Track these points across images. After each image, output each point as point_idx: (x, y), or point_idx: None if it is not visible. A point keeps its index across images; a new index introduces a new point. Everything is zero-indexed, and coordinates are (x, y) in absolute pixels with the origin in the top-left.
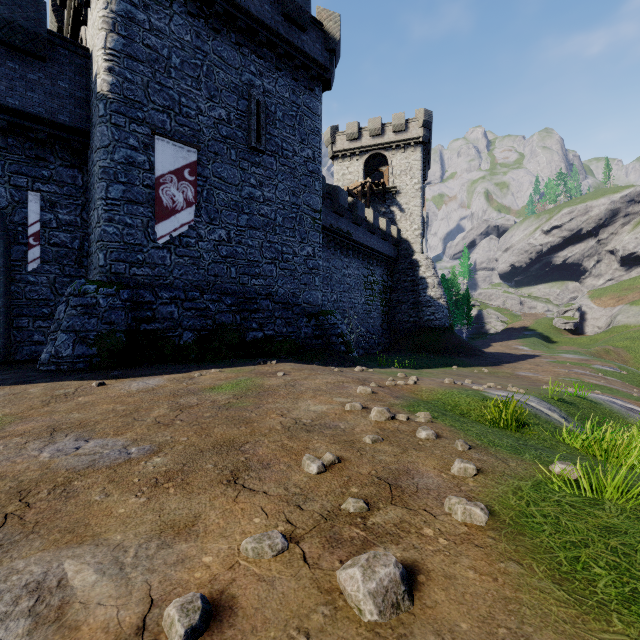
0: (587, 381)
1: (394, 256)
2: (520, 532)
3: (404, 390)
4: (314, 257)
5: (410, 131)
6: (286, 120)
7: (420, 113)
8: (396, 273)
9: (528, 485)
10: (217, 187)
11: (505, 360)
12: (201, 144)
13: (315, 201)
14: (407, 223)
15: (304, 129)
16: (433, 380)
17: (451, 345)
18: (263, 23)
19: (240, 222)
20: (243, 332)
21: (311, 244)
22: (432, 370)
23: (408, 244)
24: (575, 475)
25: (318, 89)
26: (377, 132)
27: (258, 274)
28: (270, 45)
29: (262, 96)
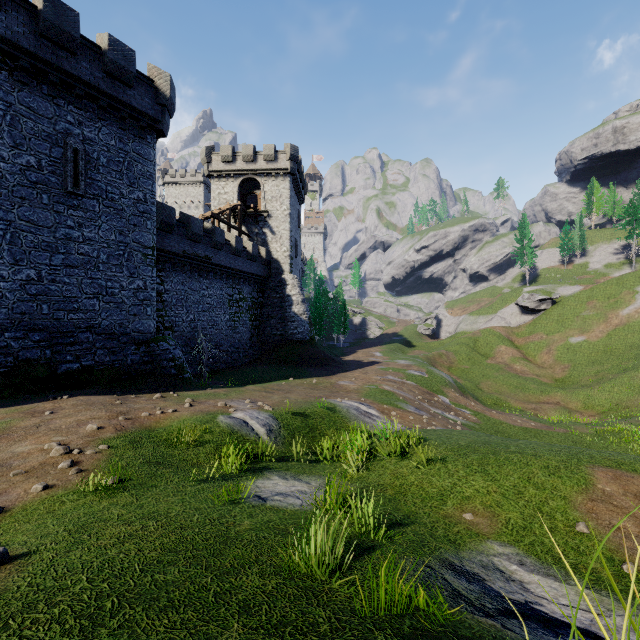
0: (381, 387)
1: (264, 275)
2: (3, 519)
3: (152, 420)
4: (146, 289)
5: (280, 162)
6: (112, 165)
7: (288, 147)
8: (267, 290)
9: (64, 493)
10: (25, 230)
11: (346, 369)
12: (4, 190)
13: (147, 239)
14: (278, 245)
15: (134, 173)
16: (214, 403)
17: (308, 356)
18: (80, 79)
19: (54, 261)
20: (55, 365)
21: (142, 278)
22: (254, 386)
23: (278, 264)
24: (110, 483)
25: (151, 137)
26: (250, 158)
27: (77, 309)
28: (91, 97)
29: (81, 144)
